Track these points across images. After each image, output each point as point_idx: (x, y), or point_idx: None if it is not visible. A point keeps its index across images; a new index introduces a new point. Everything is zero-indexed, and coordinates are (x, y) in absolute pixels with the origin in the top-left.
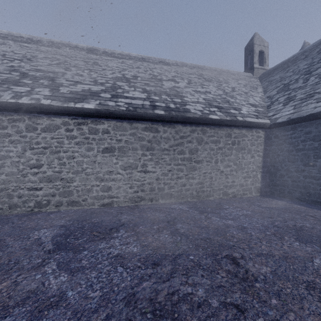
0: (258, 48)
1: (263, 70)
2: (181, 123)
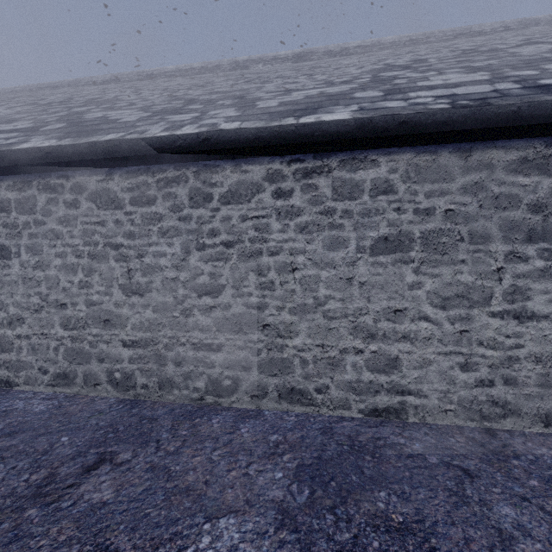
0: None
1: None
2: None
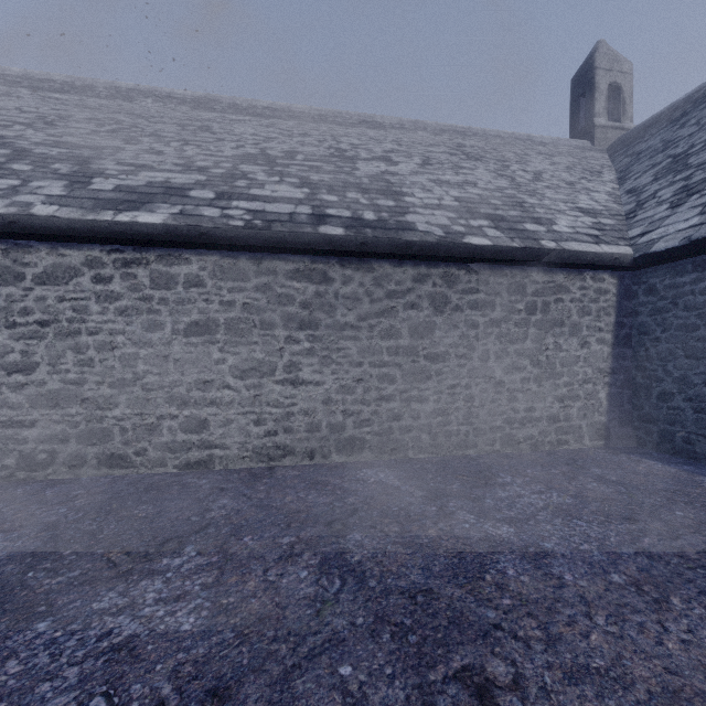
0: (606, 79)
1: (619, 131)
2: (389, 259)
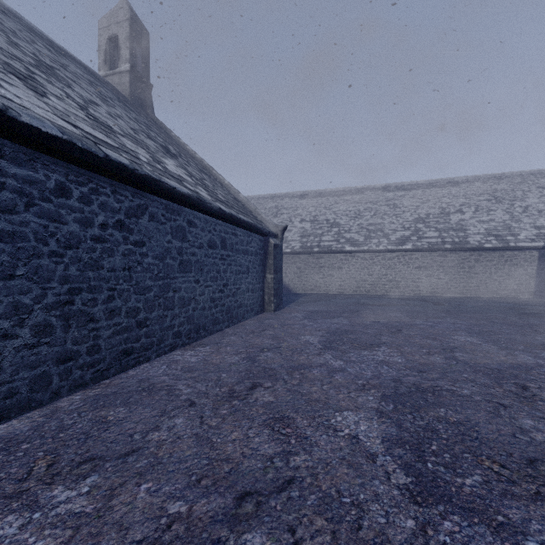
0: None
1: None
2: (462, 251)
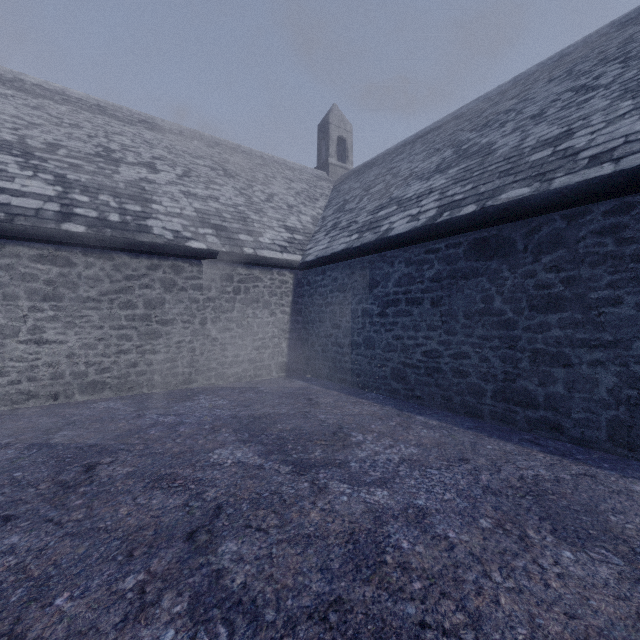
0: (336, 132)
1: (344, 170)
2: (128, 252)
